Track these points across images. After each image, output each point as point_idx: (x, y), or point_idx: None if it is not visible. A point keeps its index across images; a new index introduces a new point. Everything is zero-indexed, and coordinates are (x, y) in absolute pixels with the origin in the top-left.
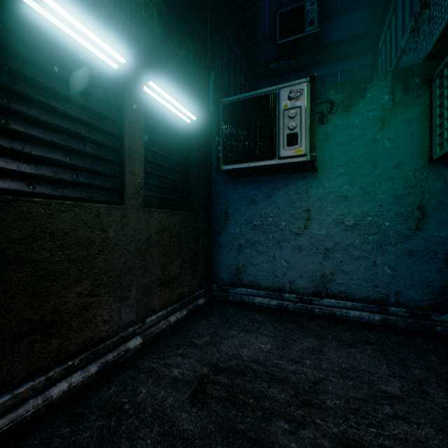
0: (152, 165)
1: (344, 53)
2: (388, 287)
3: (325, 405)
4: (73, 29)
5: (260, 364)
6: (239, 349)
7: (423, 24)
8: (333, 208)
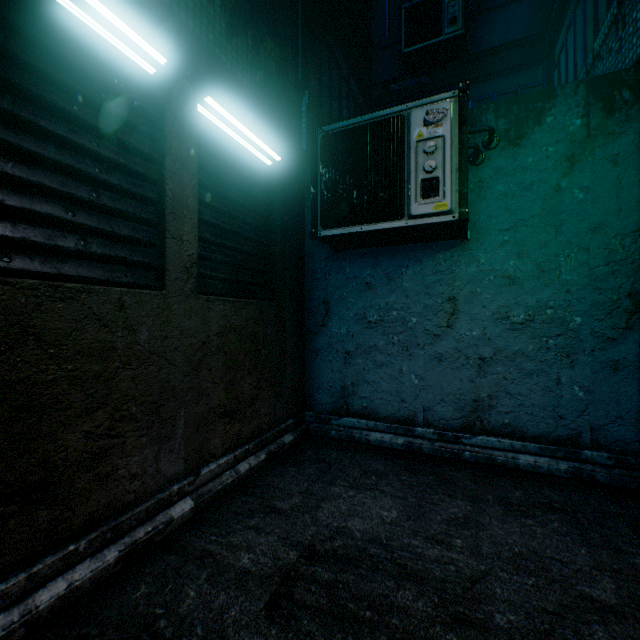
0: (212, 229)
1: (502, 66)
2: (580, 419)
3: (492, 624)
4: (77, 4)
5: (382, 545)
6: (347, 519)
7: (634, 8)
8: (492, 296)
